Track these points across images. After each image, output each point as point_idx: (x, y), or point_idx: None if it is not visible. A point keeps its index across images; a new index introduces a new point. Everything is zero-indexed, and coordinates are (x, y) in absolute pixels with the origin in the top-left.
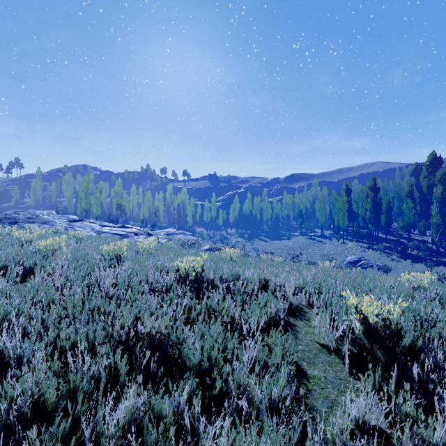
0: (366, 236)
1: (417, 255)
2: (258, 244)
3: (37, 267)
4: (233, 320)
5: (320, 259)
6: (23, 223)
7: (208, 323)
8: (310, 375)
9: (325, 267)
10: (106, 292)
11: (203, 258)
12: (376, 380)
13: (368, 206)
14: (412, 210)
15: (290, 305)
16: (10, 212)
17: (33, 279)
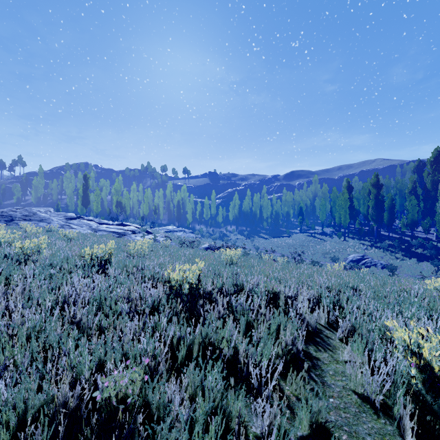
0: (368, 234)
1: (421, 253)
2: (258, 242)
3: (1, 276)
4: (236, 355)
5: (321, 257)
6: (19, 221)
7: (202, 368)
8: None
9: (337, 272)
10: (74, 313)
11: (199, 266)
12: None
13: (370, 203)
14: (416, 207)
15: (306, 327)
16: (7, 209)
17: None
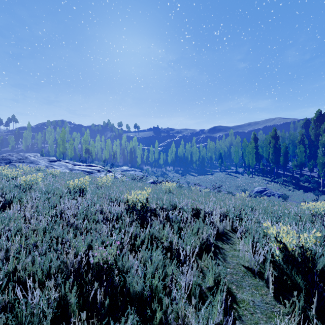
0: (269, 172)
1: (307, 186)
2: (189, 178)
3: (15, 199)
4: (171, 245)
5: (235, 189)
6: (15, 163)
7: (150, 249)
8: (240, 300)
9: (242, 197)
10: (67, 220)
11: (147, 192)
12: (300, 306)
13: (270, 150)
14: (303, 153)
15: (217, 230)
16: (6, 154)
17: (8, 210)
